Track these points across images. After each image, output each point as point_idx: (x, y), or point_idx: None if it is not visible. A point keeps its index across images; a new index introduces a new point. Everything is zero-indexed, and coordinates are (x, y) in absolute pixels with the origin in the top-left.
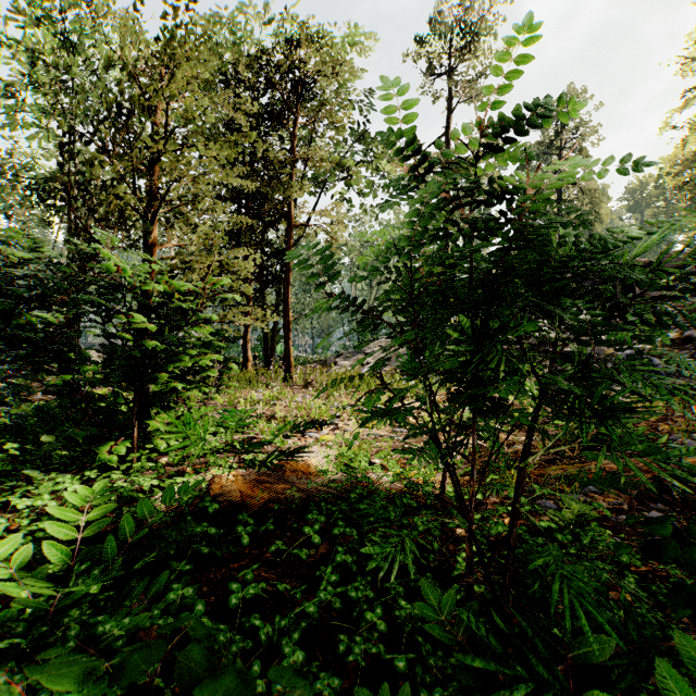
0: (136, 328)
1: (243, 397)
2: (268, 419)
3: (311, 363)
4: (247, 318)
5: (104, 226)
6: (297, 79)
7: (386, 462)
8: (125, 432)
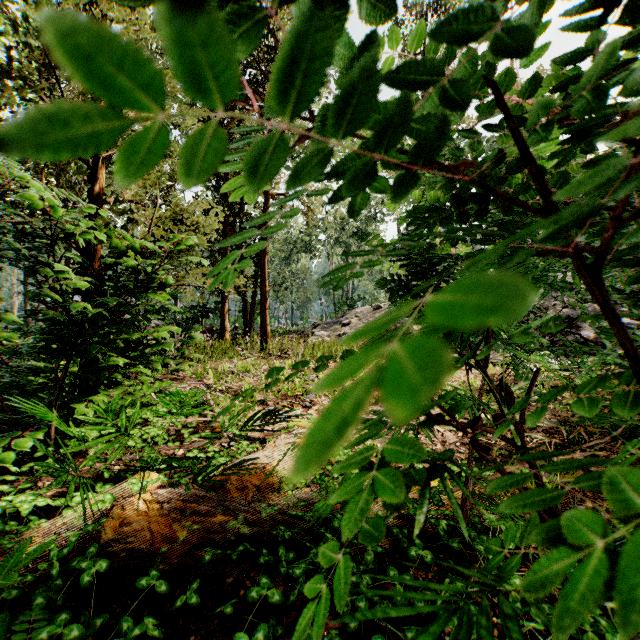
0: (82, 292)
1: (212, 369)
2: (235, 394)
3: (290, 334)
4: (210, 281)
5: (38, 171)
6: (273, 47)
7: (372, 458)
8: (59, 413)
